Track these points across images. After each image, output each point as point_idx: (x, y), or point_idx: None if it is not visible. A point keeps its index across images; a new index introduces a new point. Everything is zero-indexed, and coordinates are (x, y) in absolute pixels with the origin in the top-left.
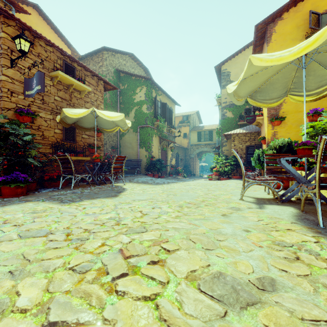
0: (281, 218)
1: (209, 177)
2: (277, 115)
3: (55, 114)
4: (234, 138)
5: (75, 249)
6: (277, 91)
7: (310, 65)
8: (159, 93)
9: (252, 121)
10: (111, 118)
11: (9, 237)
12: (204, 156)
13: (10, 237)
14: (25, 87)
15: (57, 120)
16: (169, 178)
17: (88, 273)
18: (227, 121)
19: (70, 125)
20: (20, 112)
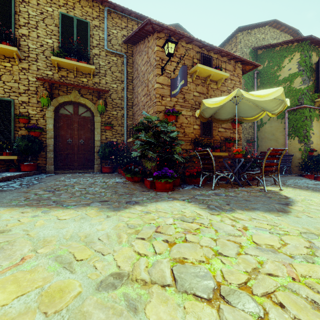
0: None
1: None
2: None
3: (194, 110)
4: None
5: None
6: None
7: None
8: None
9: None
10: (262, 98)
11: (161, 273)
12: None
13: (162, 274)
14: (171, 88)
15: (196, 115)
16: None
17: None
18: None
19: (207, 120)
20: (167, 112)
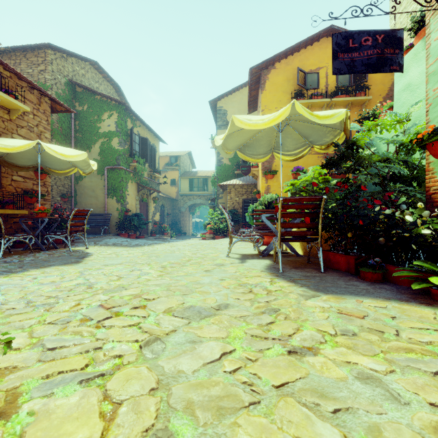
0: (255, 269)
1: (203, 236)
2: (270, 169)
3: None
4: (230, 189)
5: (45, 311)
6: (263, 148)
7: (287, 129)
8: (136, 123)
9: (247, 173)
10: (67, 157)
11: None
12: (197, 209)
13: None
14: None
15: None
16: (151, 239)
17: (71, 322)
18: (224, 169)
19: None
20: None
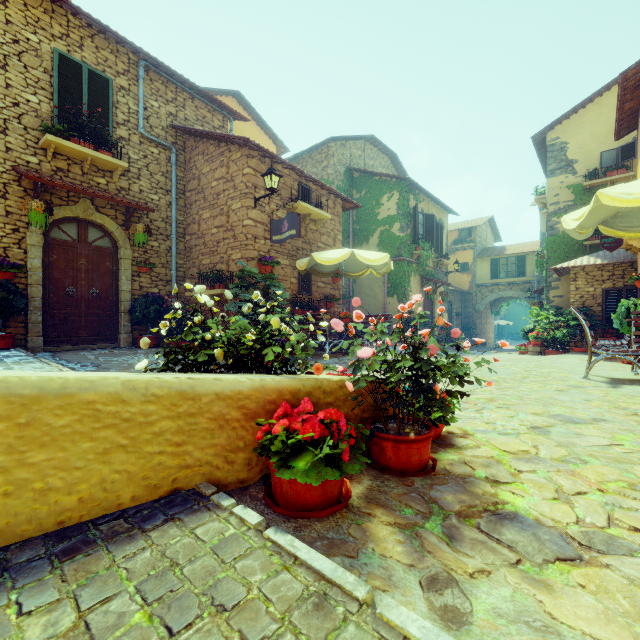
0: (638, 396)
1: (521, 349)
2: None
3: (291, 258)
4: (575, 274)
5: None
6: None
7: None
8: (420, 198)
9: (614, 246)
10: (372, 262)
11: None
12: (504, 306)
13: None
14: (272, 231)
15: (299, 267)
16: None
17: None
18: (560, 240)
19: (306, 271)
20: (264, 261)
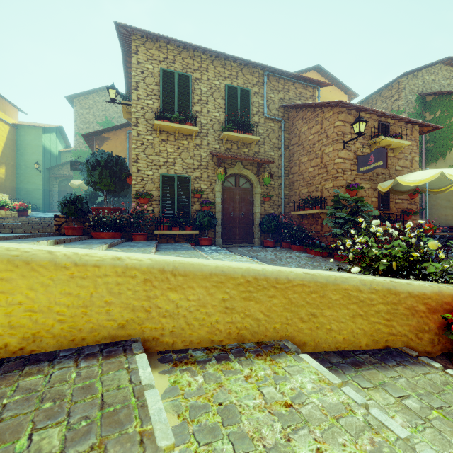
0: None
1: None
2: None
3: (371, 182)
4: None
5: None
6: None
7: None
8: None
9: None
10: None
11: None
12: None
13: None
14: (359, 164)
15: (380, 189)
16: None
17: None
18: None
19: (385, 191)
20: (351, 187)
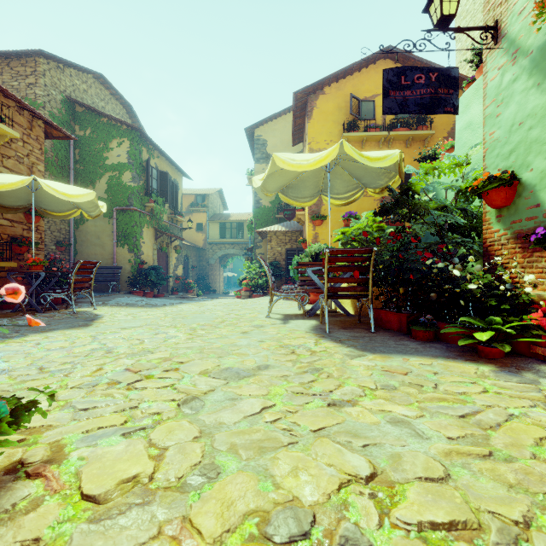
0: (299, 330)
1: (237, 294)
2: (318, 213)
3: None
4: (271, 237)
5: (64, 376)
6: (310, 190)
7: (337, 169)
8: (154, 154)
9: (291, 217)
10: (70, 198)
11: None
12: (230, 261)
13: None
14: None
15: None
16: (173, 298)
17: (98, 386)
18: (263, 211)
19: None
20: None
